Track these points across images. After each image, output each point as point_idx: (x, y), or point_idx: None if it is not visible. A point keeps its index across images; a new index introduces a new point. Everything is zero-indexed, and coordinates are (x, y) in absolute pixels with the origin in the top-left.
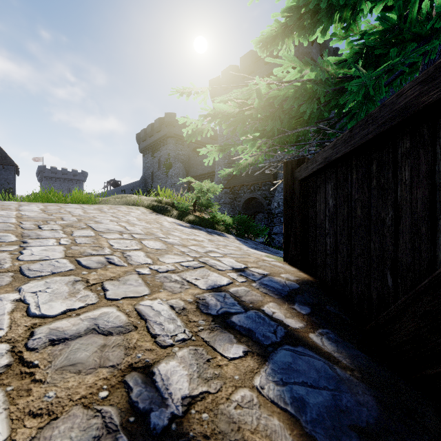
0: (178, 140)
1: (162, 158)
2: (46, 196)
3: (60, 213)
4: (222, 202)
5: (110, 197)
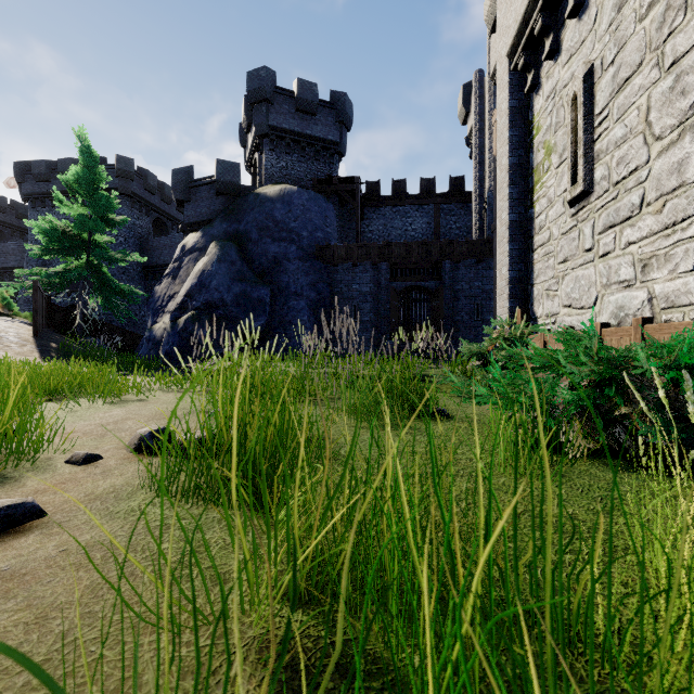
0: None
1: None
2: None
3: None
4: None
5: None
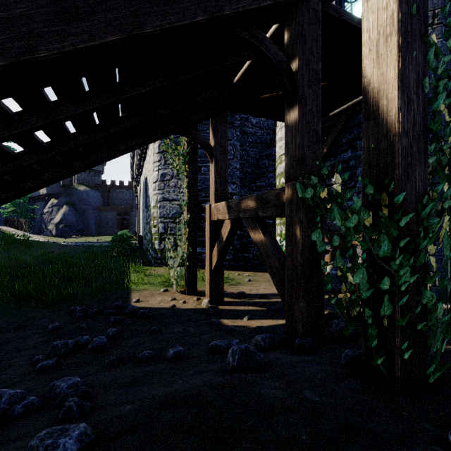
0: None
1: None
2: None
3: None
4: None
5: None
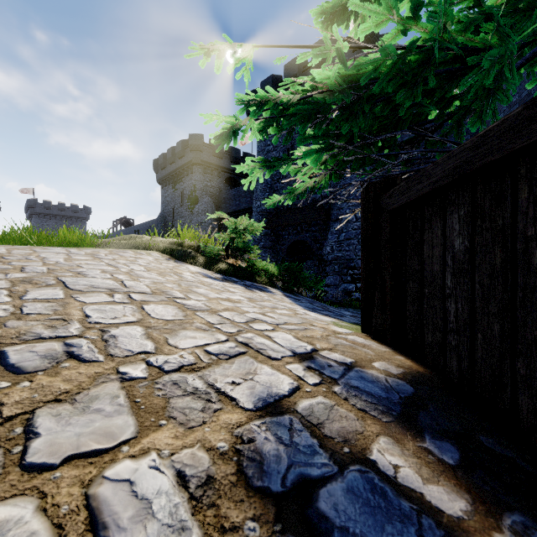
0: (206, 168)
1: (186, 191)
2: (19, 235)
3: (26, 261)
4: (262, 246)
5: (114, 238)
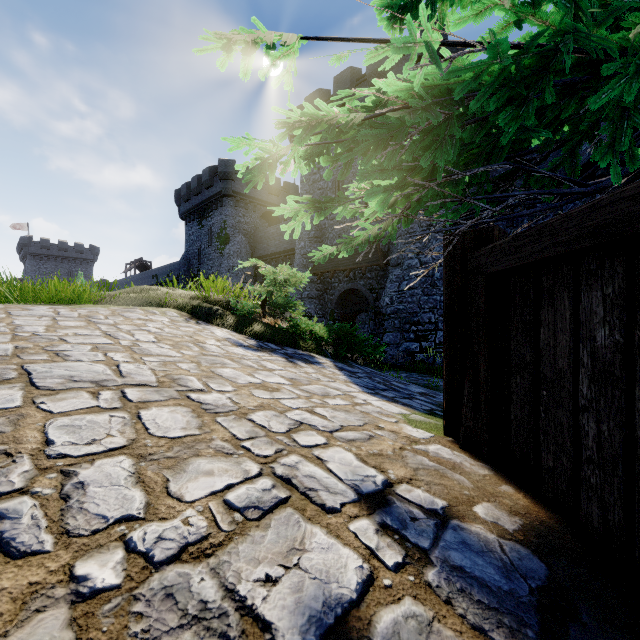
0: (239, 200)
1: (215, 228)
2: None
3: None
4: (307, 295)
5: (121, 291)
